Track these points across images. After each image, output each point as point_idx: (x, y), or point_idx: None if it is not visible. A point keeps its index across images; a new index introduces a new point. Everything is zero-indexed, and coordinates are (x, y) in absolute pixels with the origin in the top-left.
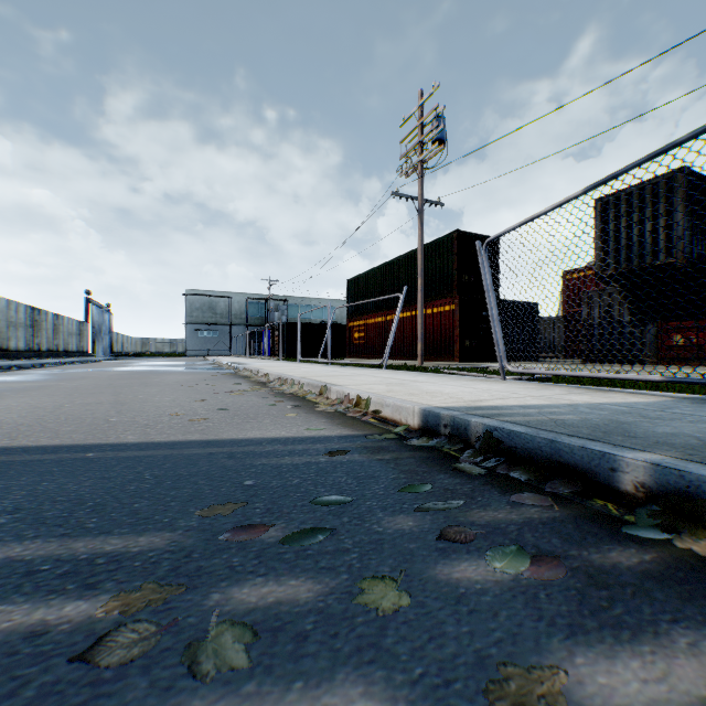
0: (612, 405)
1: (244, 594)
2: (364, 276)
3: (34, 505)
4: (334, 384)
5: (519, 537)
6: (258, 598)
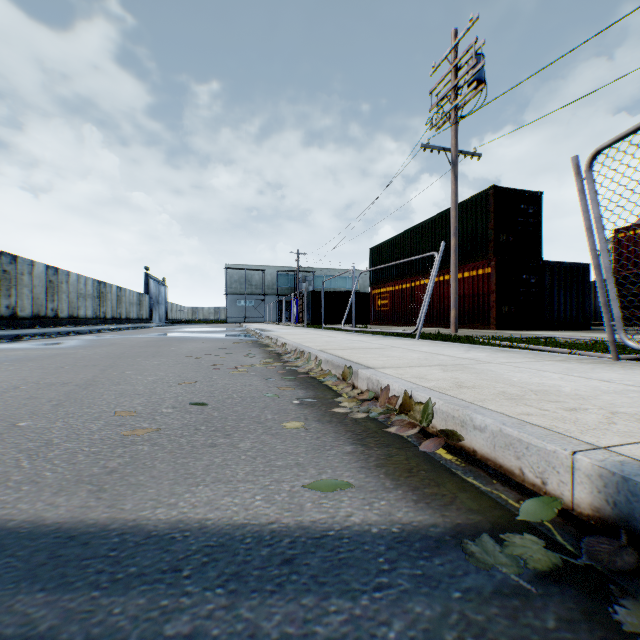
0: None
1: None
2: (387, 243)
3: None
4: (363, 364)
5: None
6: None
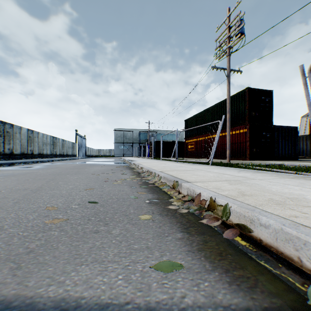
0: None
1: None
2: (193, 117)
3: None
4: (184, 180)
5: None
6: None
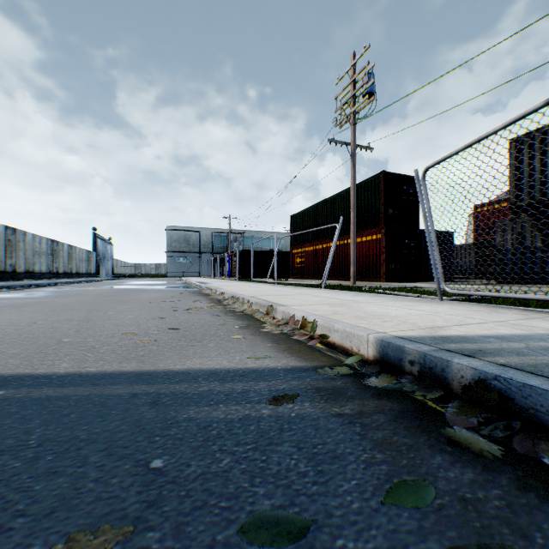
0: None
1: None
2: (304, 212)
3: None
4: (280, 304)
5: None
6: None
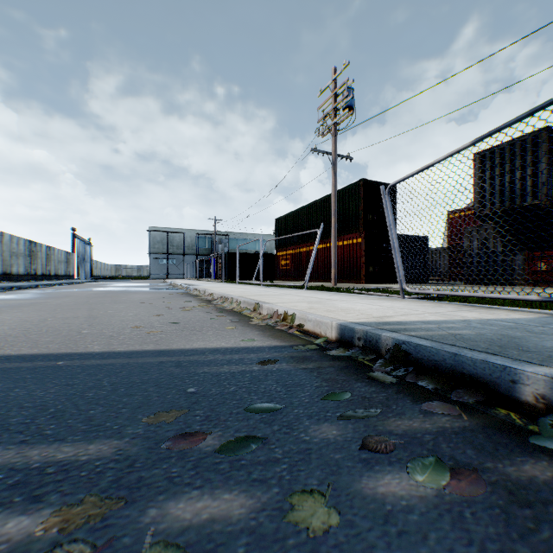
0: (499, 321)
1: (179, 509)
2: (289, 216)
3: (3, 411)
4: (265, 302)
5: (435, 448)
6: (193, 514)
